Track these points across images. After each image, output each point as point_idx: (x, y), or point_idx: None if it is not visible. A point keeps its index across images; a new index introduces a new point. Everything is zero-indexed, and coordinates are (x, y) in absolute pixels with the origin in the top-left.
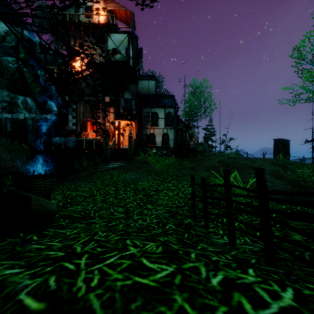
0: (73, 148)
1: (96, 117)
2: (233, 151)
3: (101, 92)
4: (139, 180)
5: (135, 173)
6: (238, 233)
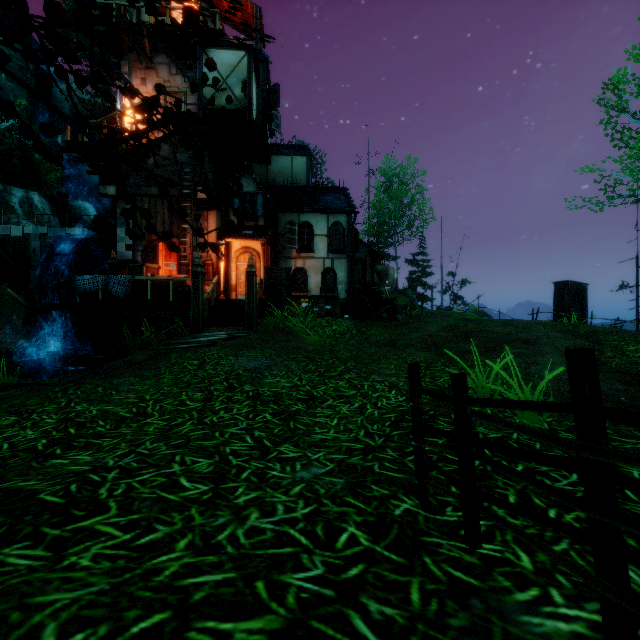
0: (125, 300)
1: (179, 232)
2: (471, 308)
3: (190, 178)
4: (267, 372)
5: (259, 356)
6: (584, 565)
